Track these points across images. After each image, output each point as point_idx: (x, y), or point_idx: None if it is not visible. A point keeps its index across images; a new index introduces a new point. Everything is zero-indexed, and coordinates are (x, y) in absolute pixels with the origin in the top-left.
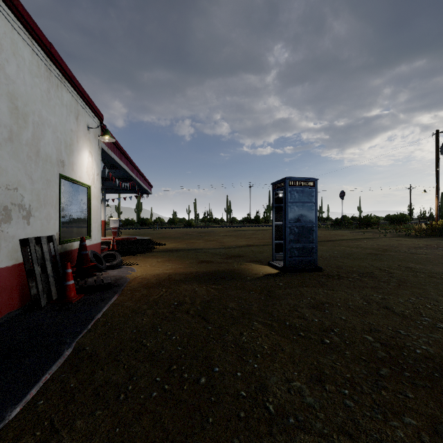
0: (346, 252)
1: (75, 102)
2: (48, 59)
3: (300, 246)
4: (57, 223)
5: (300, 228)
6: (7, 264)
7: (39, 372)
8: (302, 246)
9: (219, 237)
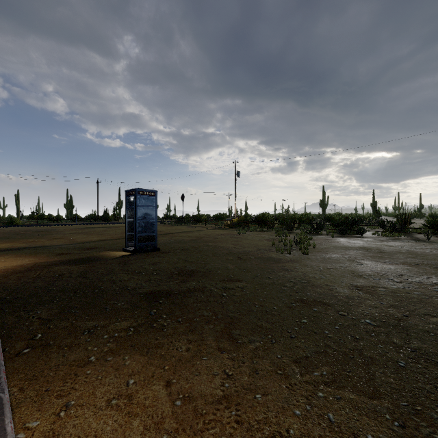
0: (179, 240)
1: None
2: None
3: (145, 235)
4: None
5: (146, 223)
6: None
7: None
8: (147, 235)
9: (66, 234)
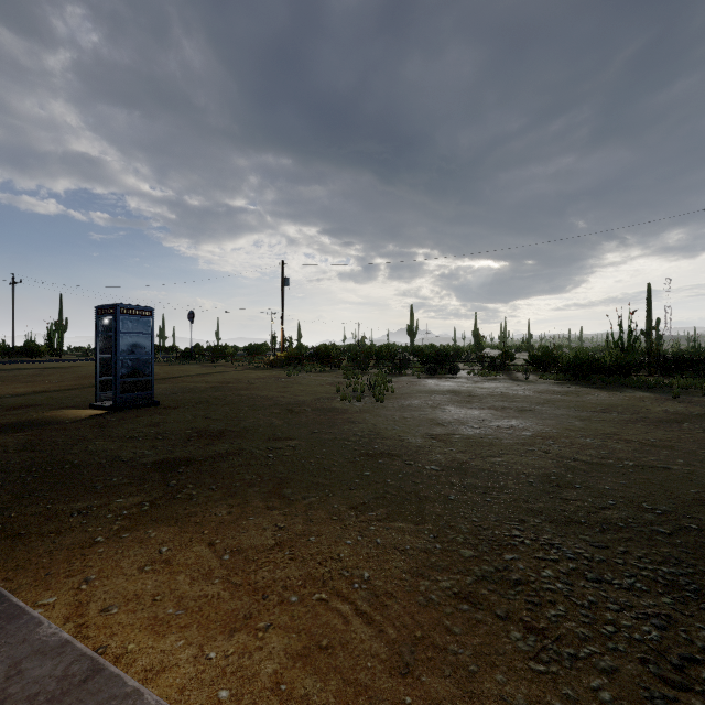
0: (189, 387)
1: None
2: None
3: (134, 381)
4: None
5: (135, 360)
6: None
7: None
8: (138, 381)
9: None
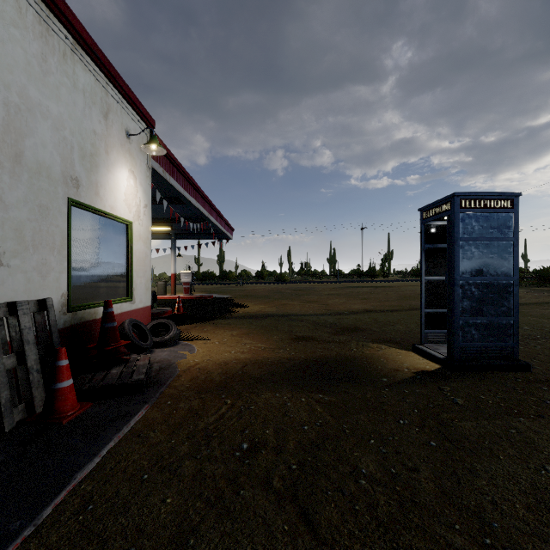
0: (547, 327)
1: (101, 89)
2: (42, 5)
3: (482, 322)
4: (63, 278)
5: (484, 287)
6: None
7: None
8: (488, 322)
9: (322, 296)
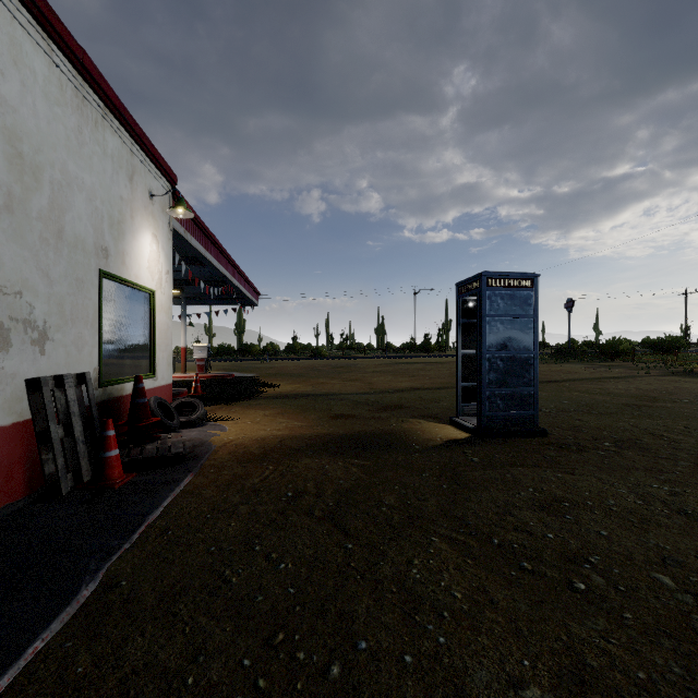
0: (584, 401)
1: (127, 151)
2: (78, 77)
3: (507, 392)
4: (95, 353)
5: (508, 360)
6: (3, 422)
7: (26, 635)
8: (512, 392)
9: (366, 374)
